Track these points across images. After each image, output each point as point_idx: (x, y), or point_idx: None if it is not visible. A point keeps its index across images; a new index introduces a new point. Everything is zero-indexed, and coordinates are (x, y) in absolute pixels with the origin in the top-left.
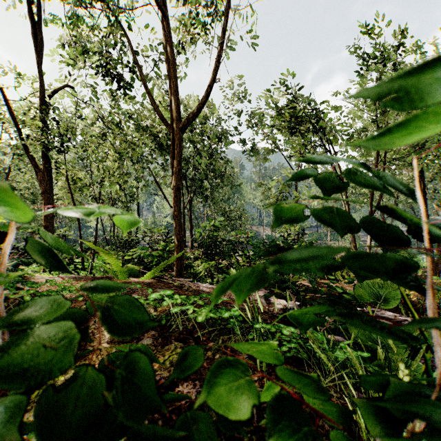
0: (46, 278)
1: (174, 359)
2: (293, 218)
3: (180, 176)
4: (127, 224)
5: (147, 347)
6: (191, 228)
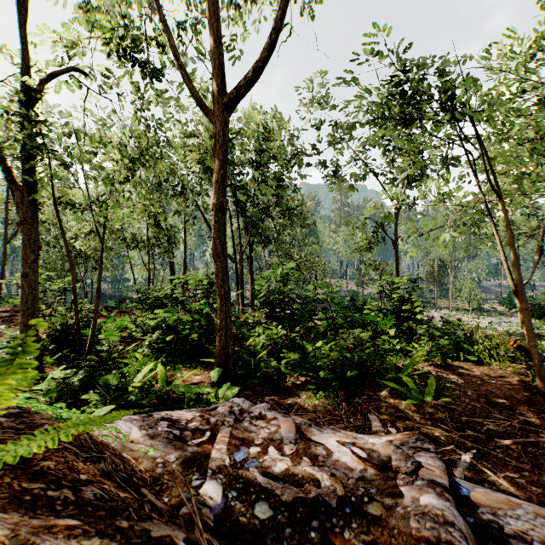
0: None
1: None
2: None
3: (224, 188)
4: None
5: None
6: (251, 280)
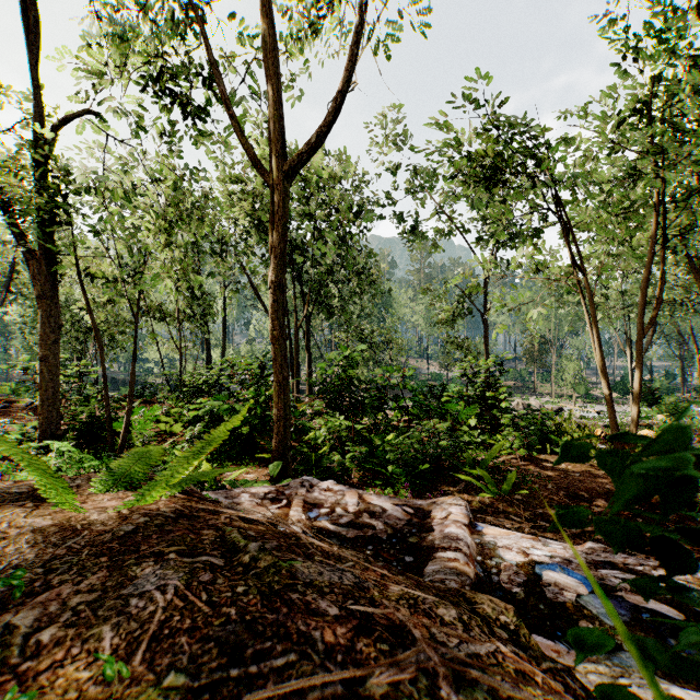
0: None
1: None
2: None
3: (282, 264)
4: None
5: None
6: (309, 362)
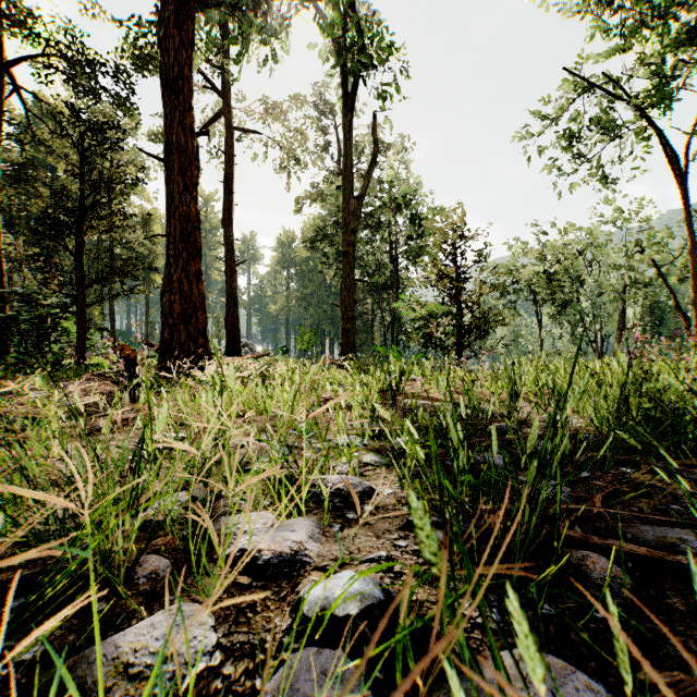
0: None
1: None
2: None
3: None
4: None
5: None
6: None
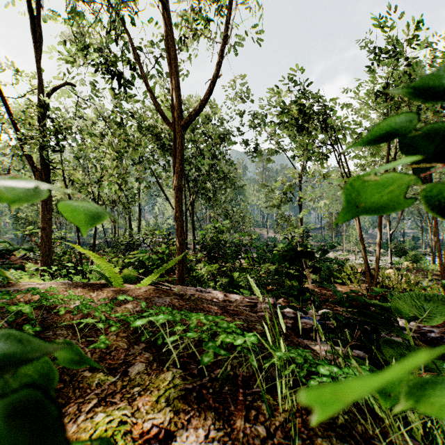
0: (33, 284)
1: (171, 395)
2: (381, 203)
3: (181, 176)
4: (84, 218)
5: (109, 444)
6: (193, 230)
